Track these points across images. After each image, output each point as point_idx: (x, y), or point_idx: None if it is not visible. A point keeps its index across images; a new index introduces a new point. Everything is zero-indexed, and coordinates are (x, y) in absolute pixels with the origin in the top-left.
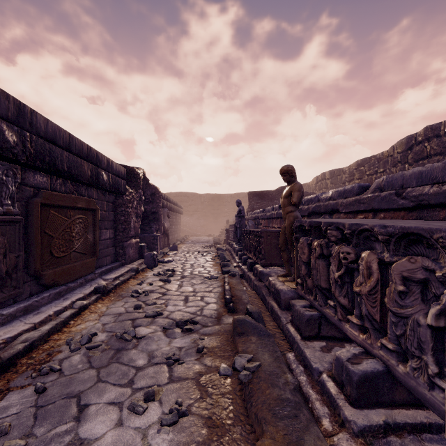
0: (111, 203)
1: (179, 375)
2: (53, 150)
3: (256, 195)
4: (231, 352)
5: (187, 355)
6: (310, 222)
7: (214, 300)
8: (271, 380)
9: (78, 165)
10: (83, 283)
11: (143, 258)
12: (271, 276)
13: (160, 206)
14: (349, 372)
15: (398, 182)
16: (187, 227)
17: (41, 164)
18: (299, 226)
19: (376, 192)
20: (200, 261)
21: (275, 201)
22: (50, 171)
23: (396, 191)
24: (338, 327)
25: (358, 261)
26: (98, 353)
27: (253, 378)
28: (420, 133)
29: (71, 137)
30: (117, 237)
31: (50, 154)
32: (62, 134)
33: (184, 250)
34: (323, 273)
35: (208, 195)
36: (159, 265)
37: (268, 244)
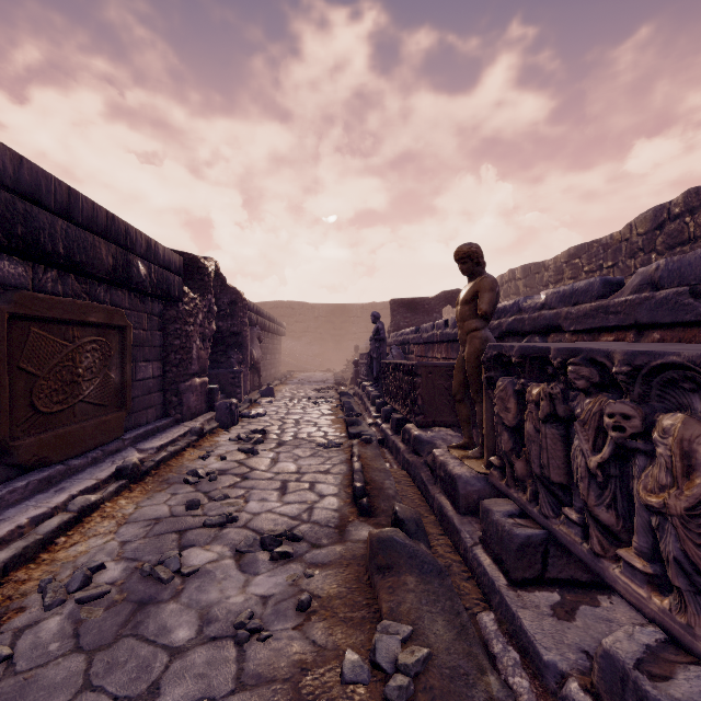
0: (156, 316)
1: (258, 669)
2: (33, 214)
3: (403, 305)
4: (365, 611)
5: (277, 617)
6: (522, 349)
7: (333, 490)
8: (456, 696)
9: (87, 246)
10: (99, 458)
11: (214, 409)
12: (436, 445)
13: (245, 323)
14: (647, 700)
15: (696, 271)
16: (291, 357)
17: (6, 240)
18: (495, 357)
19: (644, 291)
20: (311, 415)
21: (435, 314)
22: (28, 253)
23: (690, 288)
24: (591, 569)
25: (647, 434)
26: (99, 612)
27: (416, 690)
28: (677, 201)
29: (73, 194)
30: (167, 374)
31: (27, 221)
32: (53, 186)
33: (285, 395)
34: (555, 453)
35: (325, 306)
36: (242, 421)
37: (429, 387)
